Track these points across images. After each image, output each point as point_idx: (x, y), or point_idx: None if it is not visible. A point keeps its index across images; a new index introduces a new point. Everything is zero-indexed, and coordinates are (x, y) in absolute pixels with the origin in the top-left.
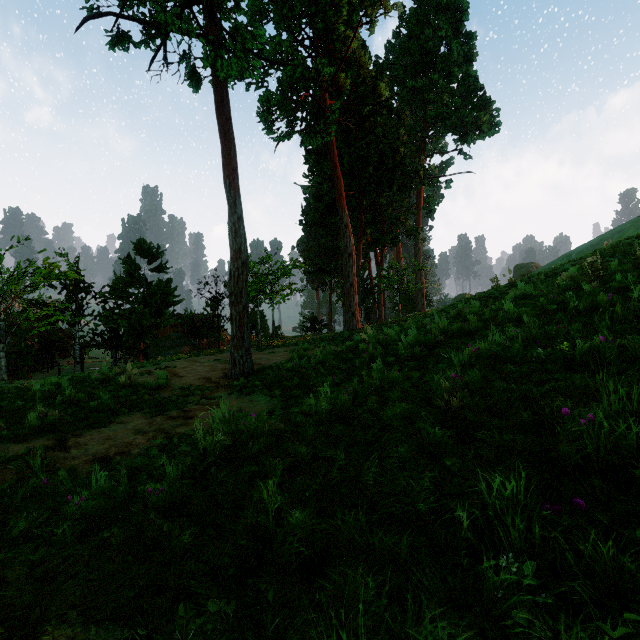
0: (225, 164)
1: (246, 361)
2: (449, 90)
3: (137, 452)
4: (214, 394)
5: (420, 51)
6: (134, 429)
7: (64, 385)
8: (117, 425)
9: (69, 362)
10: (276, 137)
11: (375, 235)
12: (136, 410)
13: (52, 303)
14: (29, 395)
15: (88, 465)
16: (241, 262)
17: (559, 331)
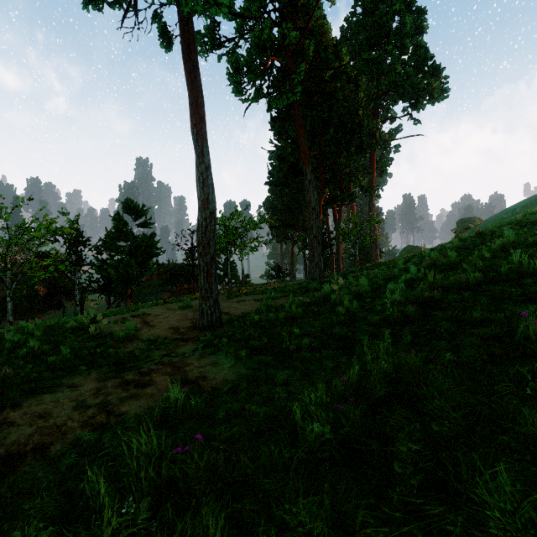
0: (192, 113)
1: (214, 312)
2: (400, 61)
3: (56, 451)
4: (179, 349)
5: (374, 26)
6: (77, 400)
7: (36, 335)
8: (65, 390)
9: (73, 304)
10: (245, 99)
11: (334, 192)
12: (94, 367)
13: (52, 254)
14: (1, 345)
15: None
16: (209, 212)
17: None
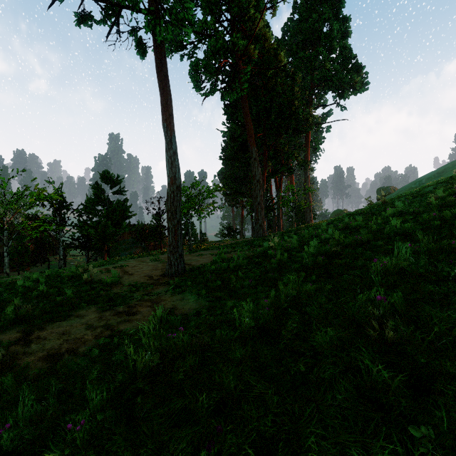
0: (163, 111)
1: (179, 263)
2: (330, 59)
3: (83, 350)
4: (154, 290)
5: (309, 30)
6: (86, 324)
7: (41, 281)
8: (74, 319)
9: (56, 258)
10: (203, 93)
11: (276, 166)
12: (92, 304)
13: (41, 217)
14: (14, 289)
15: (40, 363)
16: (176, 187)
17: (453, 246)
